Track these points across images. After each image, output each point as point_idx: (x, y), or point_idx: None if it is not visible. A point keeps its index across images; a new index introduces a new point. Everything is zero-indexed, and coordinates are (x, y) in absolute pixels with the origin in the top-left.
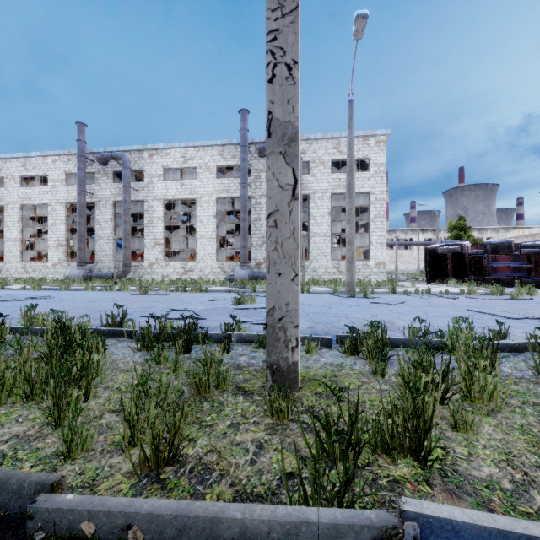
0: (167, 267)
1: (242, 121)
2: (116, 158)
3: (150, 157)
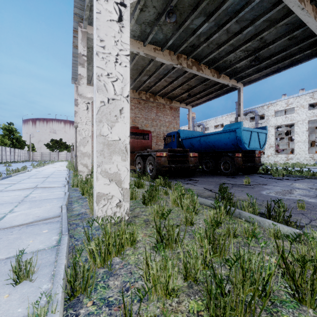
0: (276, 157)
1: None
2: (251, 112)
3: (267, 107)
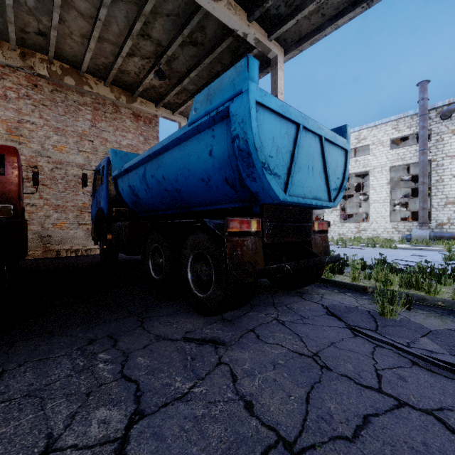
0: (342, 227)
1: (421, 92)
2: None
3: None
